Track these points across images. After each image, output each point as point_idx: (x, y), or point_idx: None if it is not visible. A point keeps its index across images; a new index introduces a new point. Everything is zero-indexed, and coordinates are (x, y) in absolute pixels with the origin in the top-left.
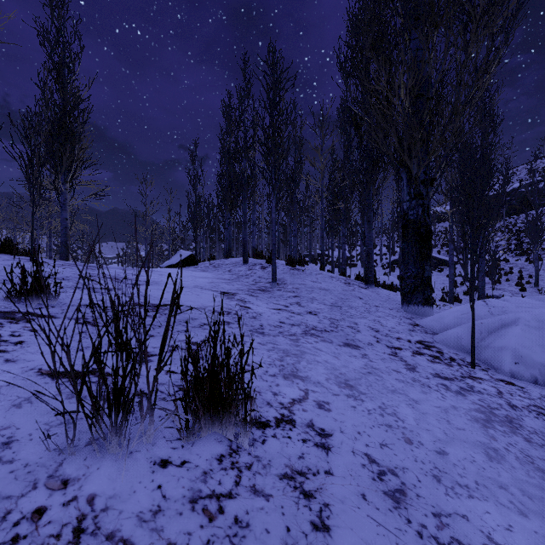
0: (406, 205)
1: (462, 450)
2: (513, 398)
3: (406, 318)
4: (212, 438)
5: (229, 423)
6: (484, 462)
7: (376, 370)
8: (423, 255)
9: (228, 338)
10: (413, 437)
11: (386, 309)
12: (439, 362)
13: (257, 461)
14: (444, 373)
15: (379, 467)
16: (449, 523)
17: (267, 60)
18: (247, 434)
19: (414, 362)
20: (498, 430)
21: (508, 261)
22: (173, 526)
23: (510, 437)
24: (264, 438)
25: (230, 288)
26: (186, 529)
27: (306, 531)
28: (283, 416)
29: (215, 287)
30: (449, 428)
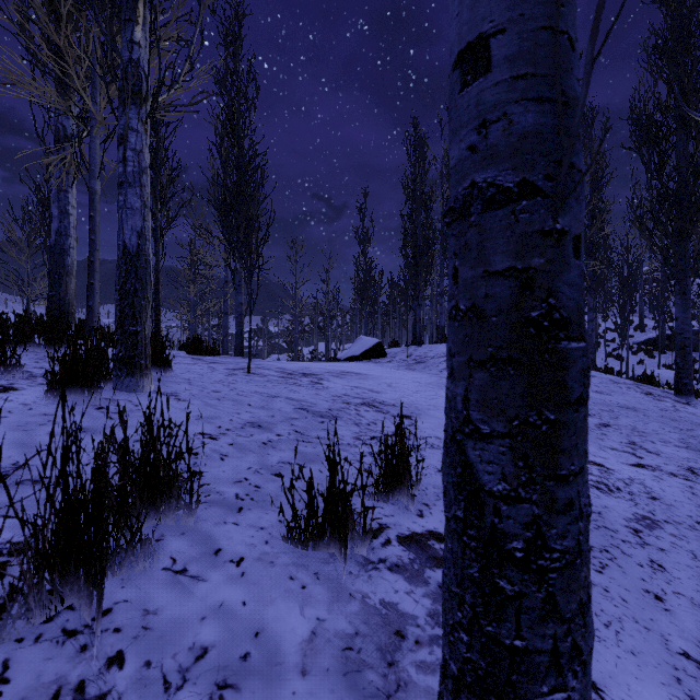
0: None
1: None
2: None
3: None
4: None
5: None
6: None
7: None
8: None
9: None
10: None
11: None
12: None
13: None
14: None
15: None
16: None
17: None
18: None
19: None
20: None
21: None
22: None
23: None
24: None
25: None
26: None
27: None
28: None
29: None
30: None
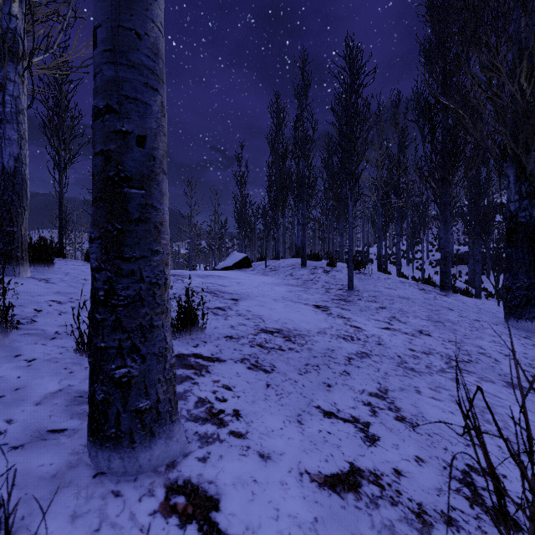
0: (514, 206)
1: None
2: None
3: (524, 338)
4: None
5: None
6: None
7: None
8: None
9: None
10: None
11: (490, 324)
12: None
13: None
14: None
15: None
16: None
17: (345, 55)
18: None
19: None
20: None
21: None
22: None
23: None
24: None
25: (314, 299)
26: None
27: None
28: None
29: (300, 298)
30: None
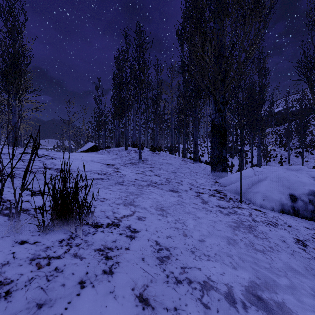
0: (213, 116)
1: (215, 239)
2: (257, 217)
3: (212, 179)
4: (61, 232)
5: (72, 223)
6: (224, 245)
7: (183, 203)
8: (222, 144)
9: (72, 175)
10: (189, 233)
11: (202, 174)
12: (223, 200)
13: (85, 242)
14: (223, 205)
15: (160, 247)
16: (188, 271)
17: (136, 31)
18: (81, 228)
19: (208, 200)
20: (241, 231)
21: (275, 150)
22: (12, 271)
23: (246, 234)
24: (95, 232)
25: (112, 162)
26: (20, 272)
27: (97, 274)
28: (113, 223)
29: (103, 161)
30: (212, 230)
